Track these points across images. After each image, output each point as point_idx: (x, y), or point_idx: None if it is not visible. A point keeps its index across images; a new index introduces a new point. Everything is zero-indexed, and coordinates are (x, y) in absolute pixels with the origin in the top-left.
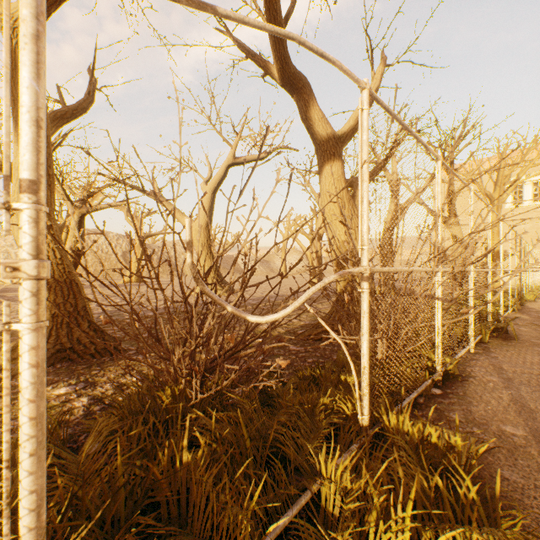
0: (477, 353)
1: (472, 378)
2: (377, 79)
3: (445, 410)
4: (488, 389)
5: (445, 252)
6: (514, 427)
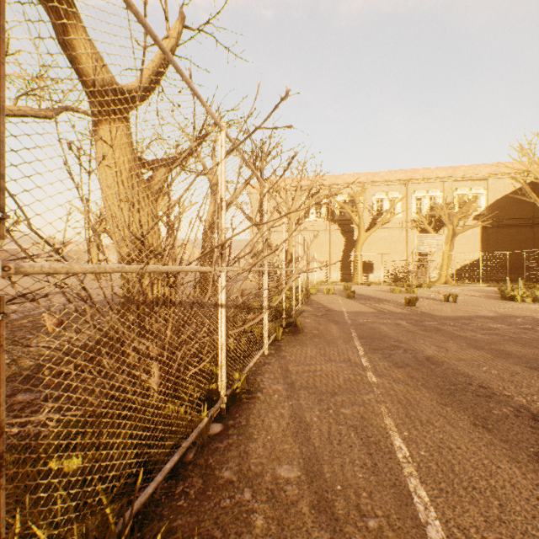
0: (271, 354)
1: (260, 392)
2: (173, 36)
3: (218, 464)
4: (273, 405)
5: (223, 246)
6: (290, 464)
